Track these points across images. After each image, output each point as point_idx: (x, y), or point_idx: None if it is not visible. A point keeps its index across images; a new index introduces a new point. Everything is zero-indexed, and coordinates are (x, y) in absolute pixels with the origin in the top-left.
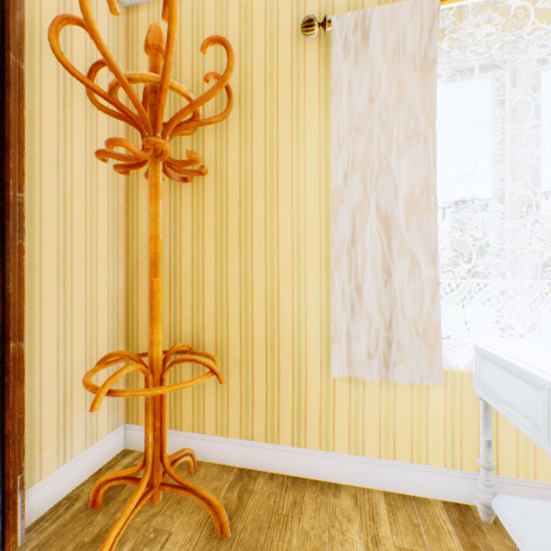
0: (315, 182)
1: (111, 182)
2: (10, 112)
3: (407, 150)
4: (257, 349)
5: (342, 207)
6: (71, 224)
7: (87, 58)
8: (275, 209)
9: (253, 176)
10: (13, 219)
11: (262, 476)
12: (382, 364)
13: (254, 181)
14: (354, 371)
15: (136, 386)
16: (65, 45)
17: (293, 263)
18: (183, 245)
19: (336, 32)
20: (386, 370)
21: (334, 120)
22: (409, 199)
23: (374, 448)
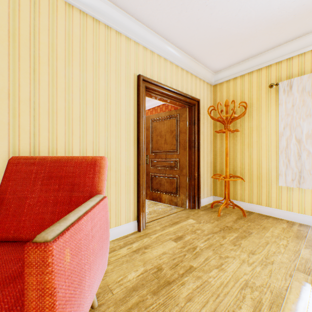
0: (274, 129)
1: (210, 133)
2: (199, 126)
3: (306, 120)
4: (254, 177)
5: (282, 137)
6: (204, 145)
7: (206, 105)
8: (260, 137)
9: (252, 128)
10: (199, 146)
11: (255, 213)
12: (297, 183)
13: (252, 129)
14: (287, 184)
15: (216, 186)
16: (203, 105)
17: (266, 153)
18: (230, 148)
19: (280, 87)
20: (298, 185)
21: (279, 112)
22: (306, 134)
23: (296, 210)
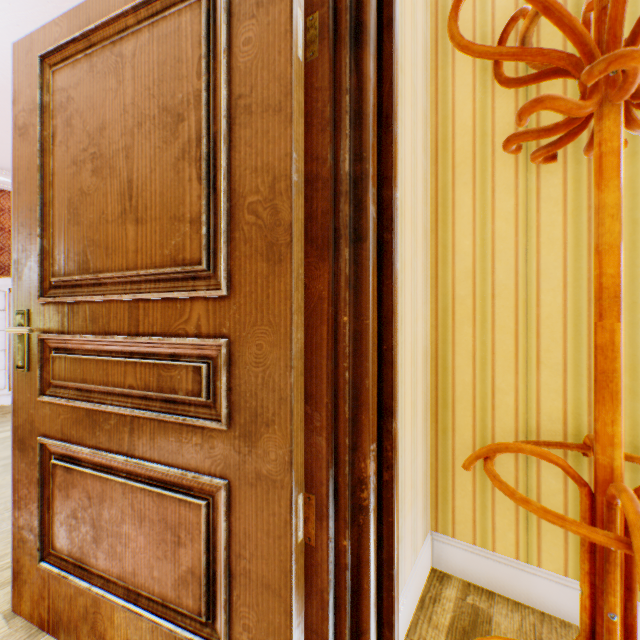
0: None
1: (422, 185)
2: (390, 67)
3: None
4: None
5: None
6: (403, 243)
7: (411, 3)
8: None
9: None
10: (392, 232)
11: None
12: None
13: None
14: None
15: (449, 480)
16: None
17: None
18: (543, 270)
19: None
20: None
21: None
22: None
23: None
